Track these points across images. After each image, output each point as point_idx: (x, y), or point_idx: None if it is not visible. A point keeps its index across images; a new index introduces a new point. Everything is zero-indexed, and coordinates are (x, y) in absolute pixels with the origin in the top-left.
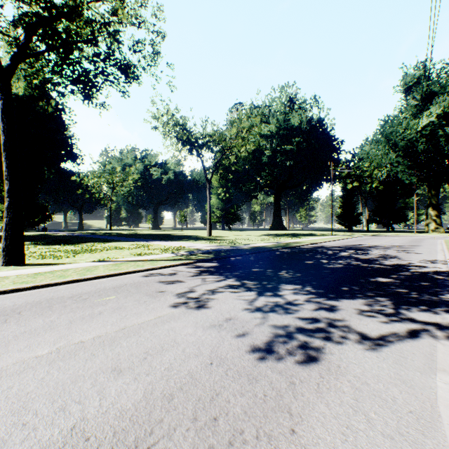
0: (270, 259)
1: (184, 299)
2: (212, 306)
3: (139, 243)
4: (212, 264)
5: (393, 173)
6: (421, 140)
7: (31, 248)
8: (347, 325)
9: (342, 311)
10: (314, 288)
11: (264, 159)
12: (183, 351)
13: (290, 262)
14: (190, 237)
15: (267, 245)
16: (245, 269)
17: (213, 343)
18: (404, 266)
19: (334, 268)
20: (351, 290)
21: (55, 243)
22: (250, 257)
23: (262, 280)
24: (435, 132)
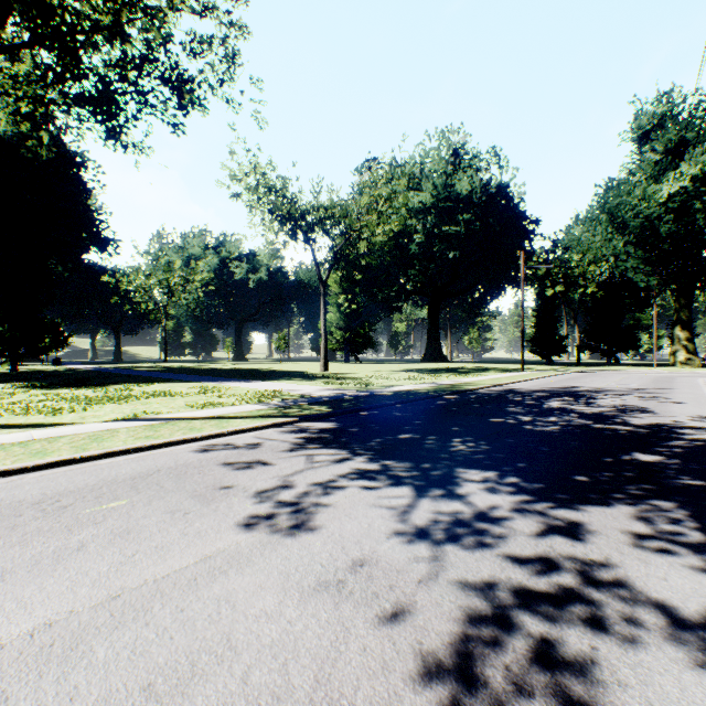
0: (429, 414)
1: (268, 508)
2: (324, 527)
3: (207, 384)
4: (328, 424)
5: (620, 271)
6: (667, 217)
7: (19, 393)
8: (623, 579)
9: (598, 537)
10: (523, 478)
11: (412, 248)
12: (244, 679)
13: (466, 419)
14: (293, 374)
15: (421, 388)
16: (386, 436)
17: (322, 647)
18: (669, 429)
19: (547, 432)
20: (595, 483)
21: (64, 385)
22: (393, 411)
23: (421, 460)
24: (688, 204)
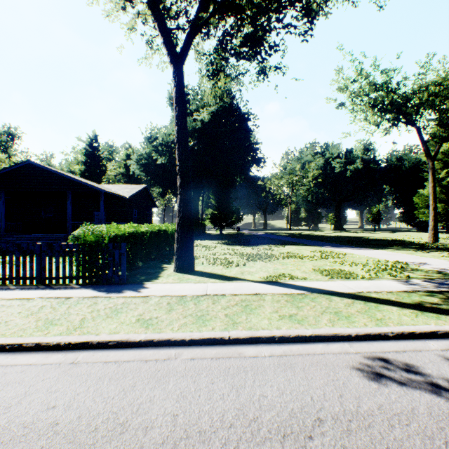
0: None
1: None
2: None
3: (323, 248)
4: None
5: None
6: None
7: (217, 247)
8: None
9: None
10: None
11: None
12: None
13: None
14: (397, 243)
15: None
16: None
17: None
18: None
19: None
20: None
21: (238, 243)
22: None
23: None
24: None
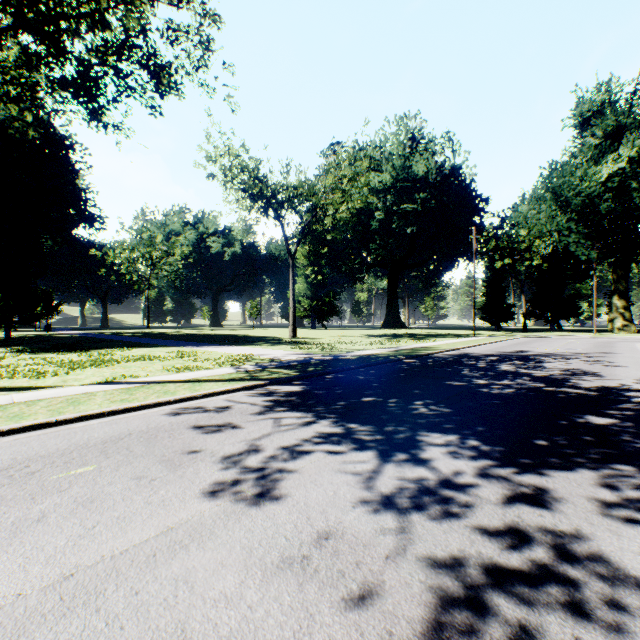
0: (390, 377)
1: (234, 474)
2: (290, 495)
3: (184, 349)
4: (295, 387)
5: (563, 245)
6: (606, 196)
7: (9, 357)
8: (598, 554)
9: (565, 505)
10: (484, 442)
11: (373, 225)
12: None
13: (425, 383)
14: (264, 339)
15: (382, 352)
16: (350, 399)
17: (284, 639)
18: (618, 392)
19: (503, 395)
20: (555, 447)
21: (52, 350)
22: (357, 375)
23: (384, 424)
24: (625, 184)
